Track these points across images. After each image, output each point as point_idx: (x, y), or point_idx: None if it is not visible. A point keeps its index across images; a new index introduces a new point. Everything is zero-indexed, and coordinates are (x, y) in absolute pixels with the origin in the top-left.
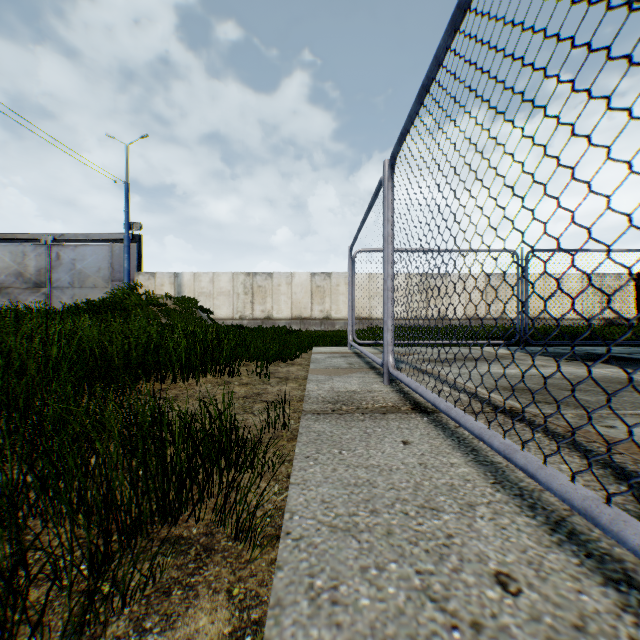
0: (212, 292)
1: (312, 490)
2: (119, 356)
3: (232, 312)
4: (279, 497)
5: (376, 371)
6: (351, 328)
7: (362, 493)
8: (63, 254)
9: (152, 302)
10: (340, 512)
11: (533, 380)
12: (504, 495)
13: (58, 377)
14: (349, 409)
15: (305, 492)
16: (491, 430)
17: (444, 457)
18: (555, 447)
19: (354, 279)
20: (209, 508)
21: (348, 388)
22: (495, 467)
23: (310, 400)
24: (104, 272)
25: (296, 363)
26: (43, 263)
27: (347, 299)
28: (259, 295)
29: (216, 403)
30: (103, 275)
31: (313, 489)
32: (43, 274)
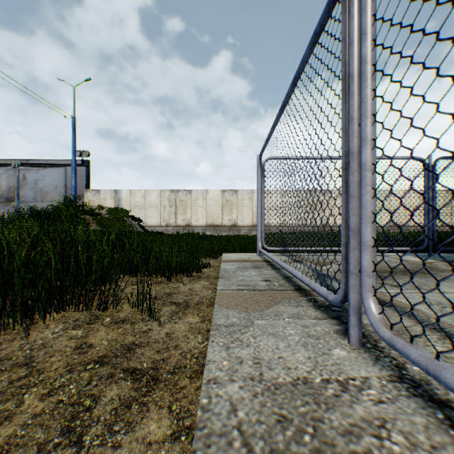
0: (144, 205)
1: None
2: None
3: (160, 221)
4: None
5: (309, 298)
6: (260, 235)
7: None
8: (28, 175)
9: (86, 212)
10: None
11: None
12: None
13: None
14: None
15: None
16: None
17: None
18: None
19: (263, 186)
20: None
21: (290, 365)
22: None
23: None
24: (60, 189)
25: (203, 275)
26: (13, 182)
27: (250, 210)
28: (181, 207)
29: None
30: (59, 192)
31: None
32: (13, 191)
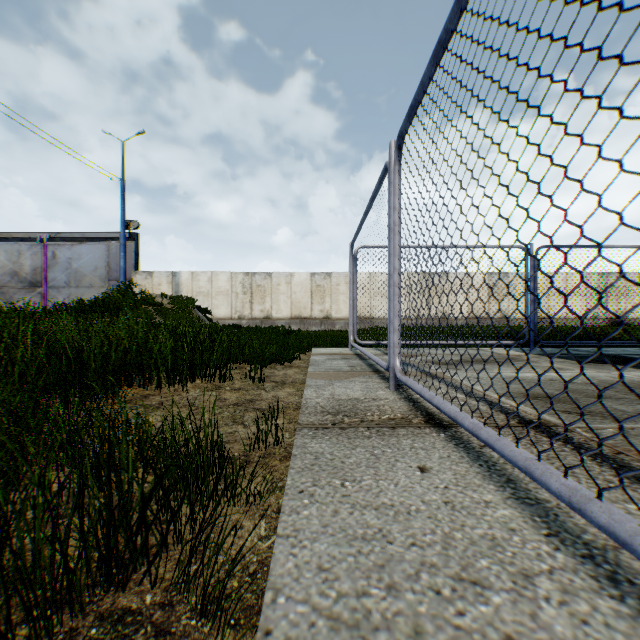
0: (210, 291)
1: (305, 547)
2: (97, 359)
3: (231, 312)
4: (265, 543)
5: (380, 375)
6: (352, 328)
7: (373, 553)
8: (59, 253)
9: (147, 301)
10: (344, 589)
11: (554, 385)
12: (568, 556)
13: (24, 383)
14: (352, 422)
15: (296, 551)
16: (542, 462)
17: (474, 491)
18: (610, 476)
19: (355, 277)
20: (174, 561)
21: (350, 395)
22: (543, 508)
23: (307, 410)
24: (101, 271)
25: (294, 365)
26: (39, 262)
27: (347, 299)
28: (258, 294)
29: (194, 417)
30: (100, 274)
31: (307, 545)
32: (39, 273)
